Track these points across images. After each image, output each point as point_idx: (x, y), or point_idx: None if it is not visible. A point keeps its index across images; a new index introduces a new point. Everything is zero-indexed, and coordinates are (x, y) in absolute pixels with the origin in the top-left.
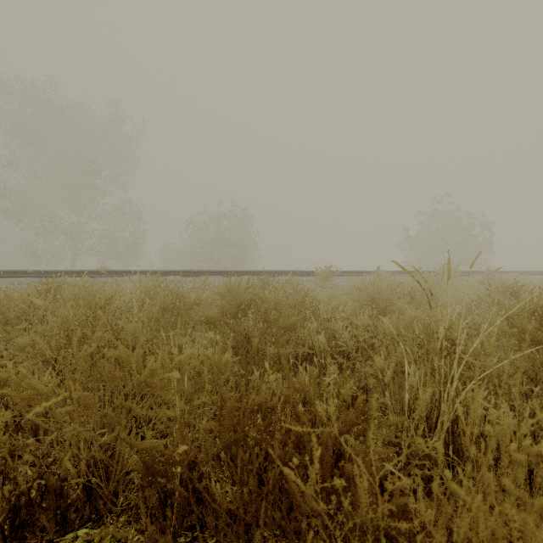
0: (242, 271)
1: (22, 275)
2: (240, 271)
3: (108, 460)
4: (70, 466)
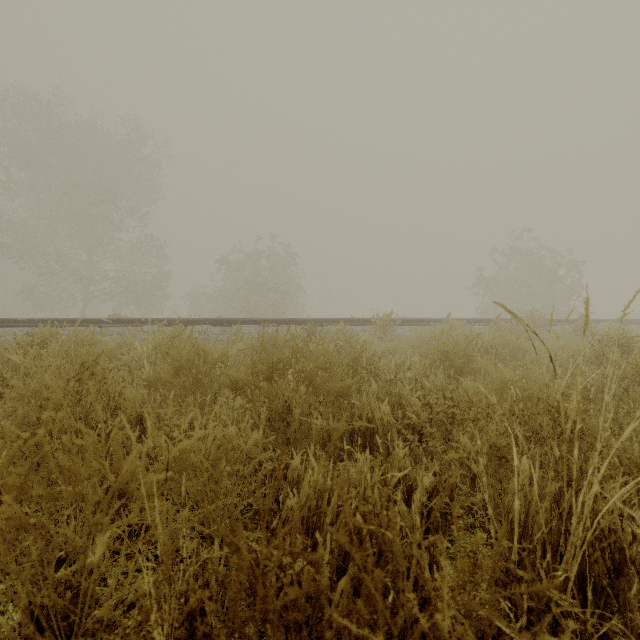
0: (283, 319)
1: (16, 324)
2: (281, 319)
3: (67, 605)
4: (3, 620)
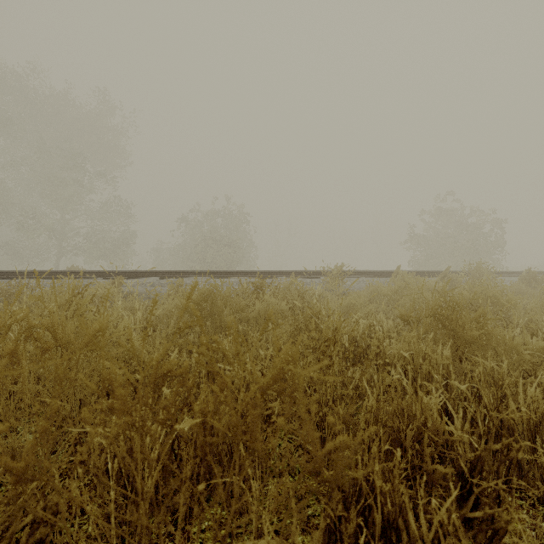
0: (233, 271)
1: None
2: (231, 271)
3: None
4: None
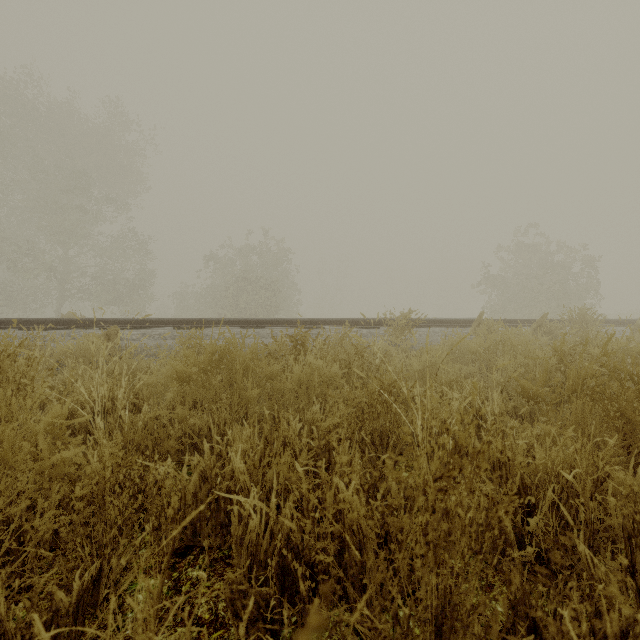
0: (269, 319)
1: None
2: (266, 319)
3: None
4: None
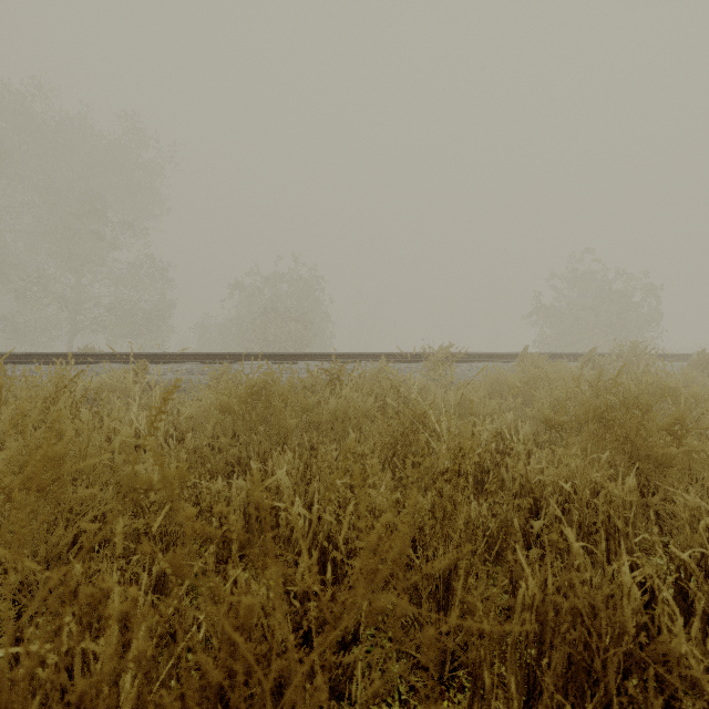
0: (301, 353)
1: None
2: (299, 353)
3: None
4: None
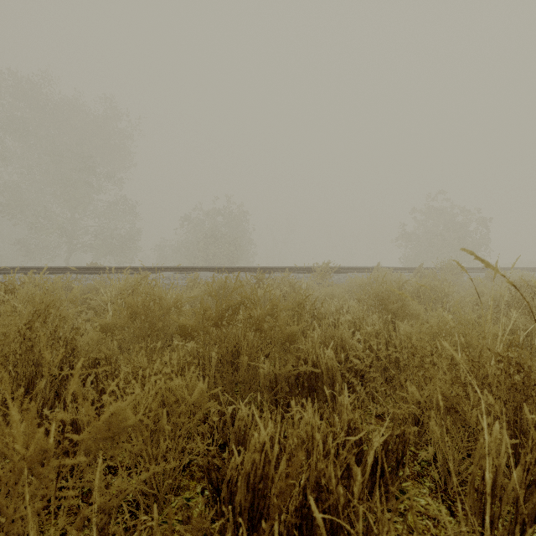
0: (236, 267)
1: (5, 271)
2: (234, 267)
3: None
4: None
